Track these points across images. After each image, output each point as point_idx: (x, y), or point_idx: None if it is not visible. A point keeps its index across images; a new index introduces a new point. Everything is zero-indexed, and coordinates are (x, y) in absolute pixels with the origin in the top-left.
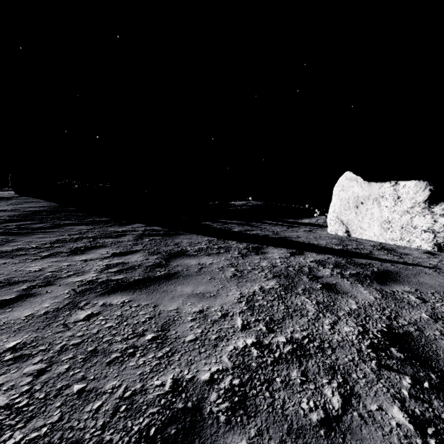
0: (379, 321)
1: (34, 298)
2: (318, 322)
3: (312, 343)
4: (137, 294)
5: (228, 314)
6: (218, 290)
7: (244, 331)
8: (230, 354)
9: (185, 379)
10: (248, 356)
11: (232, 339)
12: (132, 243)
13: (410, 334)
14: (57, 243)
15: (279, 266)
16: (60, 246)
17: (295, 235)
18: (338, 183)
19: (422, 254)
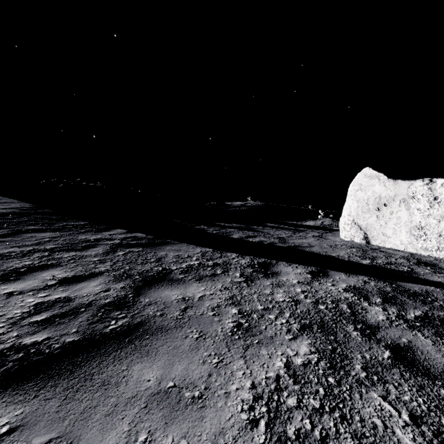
0: None
1: None
2: None
3: None
4: (41, 398)
5: None
6: (210, 375)
7: None
8: None
9: None
10: None
11: None
12: (98, 260)
13: None
14: None
15: (304, 302)
16: None
17: (305, 243)
18: (354, 181)
19: None
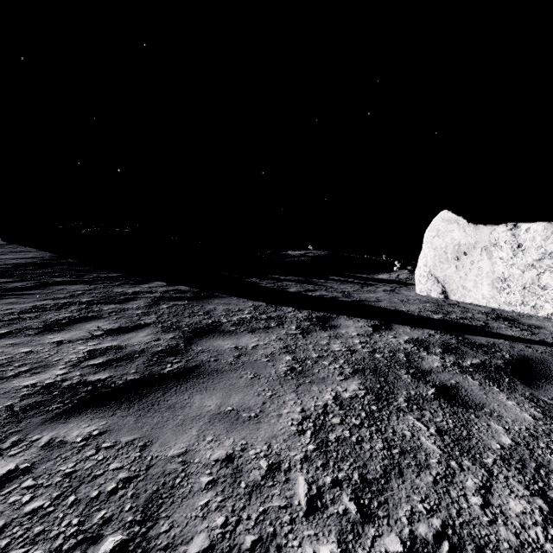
0: None
1: None
2: (454, 487)
3: None
4: (119, 415)
5: (280, 466)
6: (264, 403)
7: (313, 517)
8: None
9: None
10: None
11: (289, 548)
12: (141, 312)
13: None
14: (31, 312)
15: (360, 351)
16: (31, 318)
17: (373, 297)
18: (431, 226)
19: None
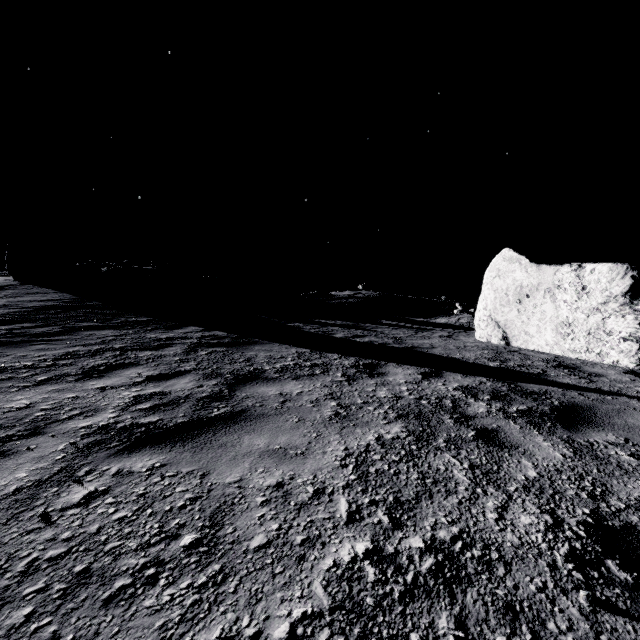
0: (577, 503)
1: (4, 461)
2: (475, 506)
3: (469, 551)
4: (176, 451)
5: (325, 490)
6: (310, 442)
7: (352, 525)
8: (327, 577)
9: (243, 639)
10: (359, 581)
11: (331, 544)
12: (179, 359)
13: (634, 530)
14: (65, 358)
15: (407, 398)
16: (67, 364)
17: (427, 344)
18: (491, 266)
19: (621, 374)
